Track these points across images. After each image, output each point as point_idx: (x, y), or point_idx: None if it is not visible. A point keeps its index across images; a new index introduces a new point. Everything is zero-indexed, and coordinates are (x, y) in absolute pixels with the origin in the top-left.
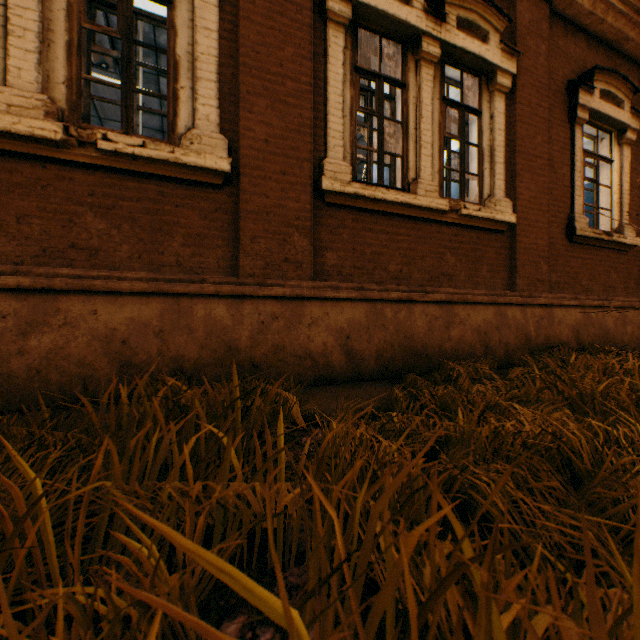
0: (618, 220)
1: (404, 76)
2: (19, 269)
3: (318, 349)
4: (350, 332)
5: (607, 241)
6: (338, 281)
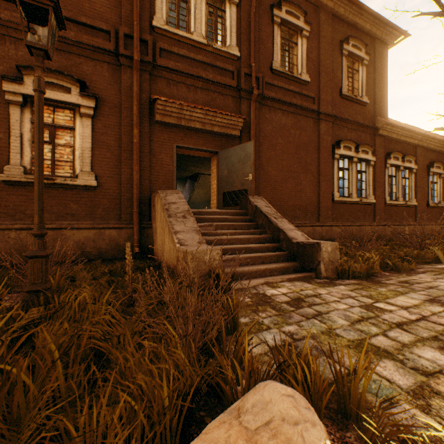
0: (439, 199)
1: (395, 174)
2: (356, 222)
3: (388, 235)
4: (392, 232)
5: (436, 206)
6: (386, 221)
